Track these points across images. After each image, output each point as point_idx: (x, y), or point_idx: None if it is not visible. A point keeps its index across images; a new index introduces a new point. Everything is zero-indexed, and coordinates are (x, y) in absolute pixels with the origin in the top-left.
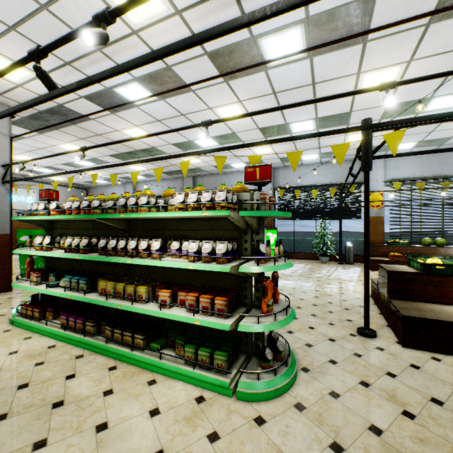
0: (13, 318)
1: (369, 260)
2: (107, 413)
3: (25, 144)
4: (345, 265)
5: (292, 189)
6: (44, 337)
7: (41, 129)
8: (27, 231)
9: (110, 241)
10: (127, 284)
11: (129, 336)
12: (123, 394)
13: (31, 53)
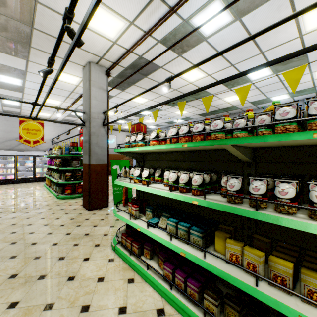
0: (114, 245)
1: None
2: None
3: (113, 102)
4: None
5: None
6: (145, 284)
7: (128, 77)
8: (116, 161)
9: (254, 182)
10: (289, 261)
11: None
12: None
13: None
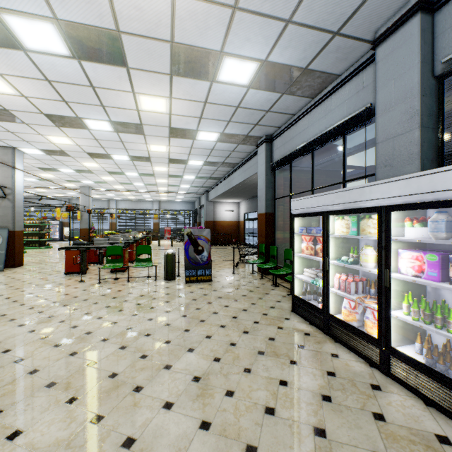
0: None
1: None
2: None
3: None
4: None
5: None
6: None
7: None
8: None
9: None
10: None
11: None
12: None
13: None
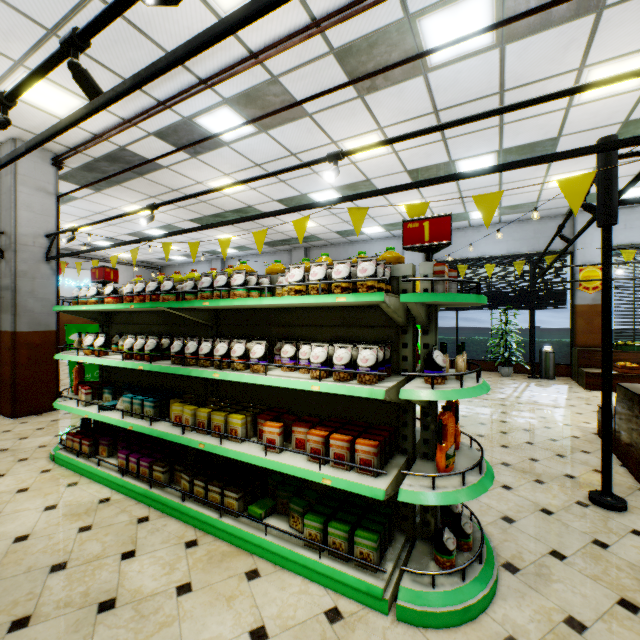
0: (54, 453)
1: (583, 373)
2: (181, 630)
3: (78, 208)
4: (540, 380)
5: (454, 263)
6: (95, 483)
7: (96, 182)
8: (80, 326)
9: (188, 342)
10: (214, 409)
11: (216, 492)
12: (207, 594)
13: (64, 41)
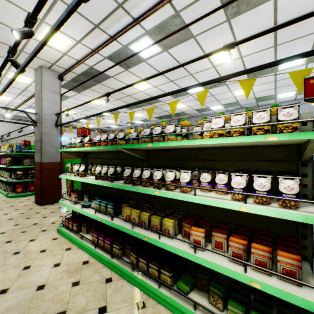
0: (59, 228)
1: None
2: None
3: (70, 102)
4: None
5: None
6: (80, 249)
7: (78, 85)
8: (71, 160)
9: (135, 170)
10: (151, 213)
11: (154, 269)
12: None
13: None
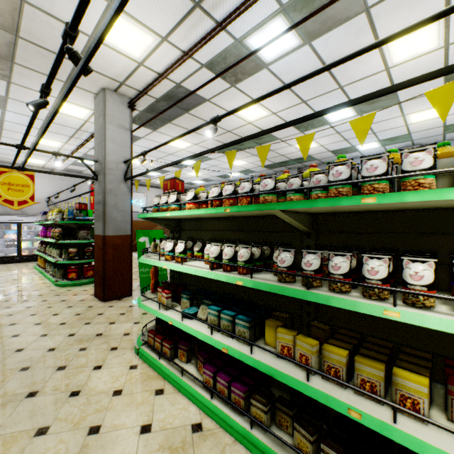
0: (138, 347)
1: None
2: None
3: (140, 146)
4: None
5: None
6: (179, 394)
7: (160, 113)
8: (145, 231)
9: (307, 255)
10: (345, 349)
11: None
12: None
13: None
